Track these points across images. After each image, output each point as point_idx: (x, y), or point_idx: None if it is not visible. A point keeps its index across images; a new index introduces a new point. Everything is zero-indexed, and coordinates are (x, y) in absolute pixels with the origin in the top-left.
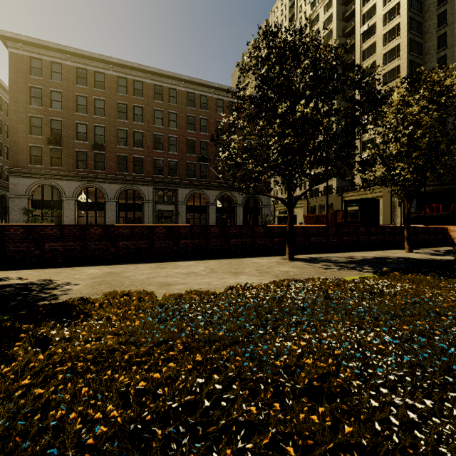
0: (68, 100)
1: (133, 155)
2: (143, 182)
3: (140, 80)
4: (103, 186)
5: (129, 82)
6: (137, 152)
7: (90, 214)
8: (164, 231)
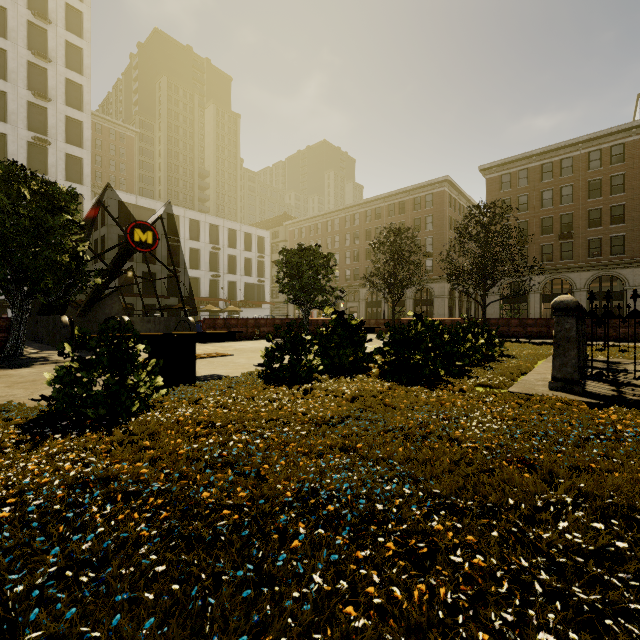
0: (533, 200)
1: (609, 235)
2: (625, 264)
3: (619, 143)
4: (570, 276)
5: (603, 152)
6: (616, 229)
7: (545, 305)
8: None
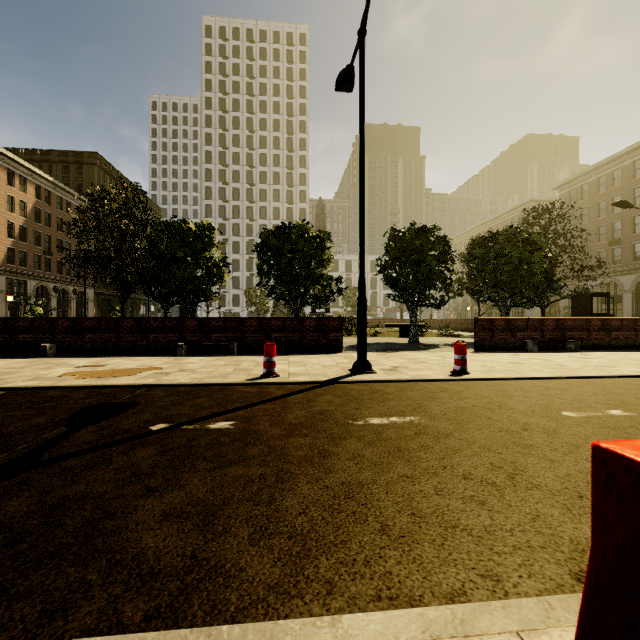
0: (592, 211)
1: None
2: None
3: None
4: (619, 279)
5: None
6: None
7: None
8: (470, 322)
